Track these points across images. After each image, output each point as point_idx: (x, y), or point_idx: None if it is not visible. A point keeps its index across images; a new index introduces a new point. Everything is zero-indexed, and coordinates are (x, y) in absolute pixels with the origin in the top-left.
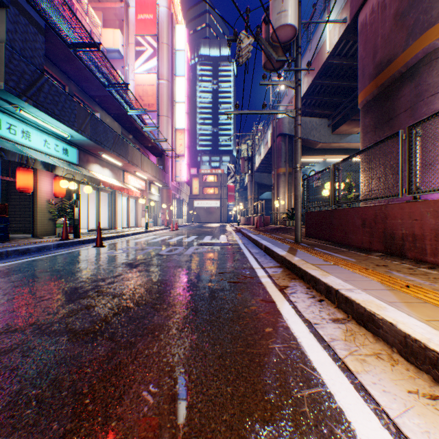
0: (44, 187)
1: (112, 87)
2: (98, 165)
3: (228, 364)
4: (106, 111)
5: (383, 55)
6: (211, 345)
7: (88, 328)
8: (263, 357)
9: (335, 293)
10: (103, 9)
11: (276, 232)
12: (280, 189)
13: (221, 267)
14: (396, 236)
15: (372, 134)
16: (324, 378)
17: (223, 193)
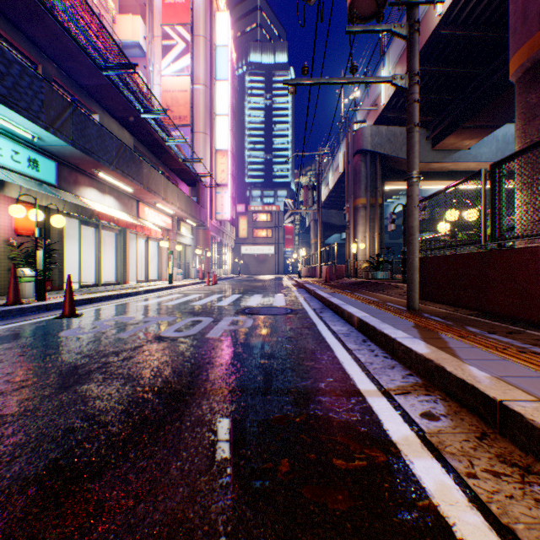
0: None
1: (111, 69)
2: (95, 190)
3: None
4: (110, 113)
5: None
6: None
7: None
8: None
9: None
10: None
11: (359, 288)
12: (359, 228)
13: (280, 386)
14: None
15: None
16: None
17: (279, 236)
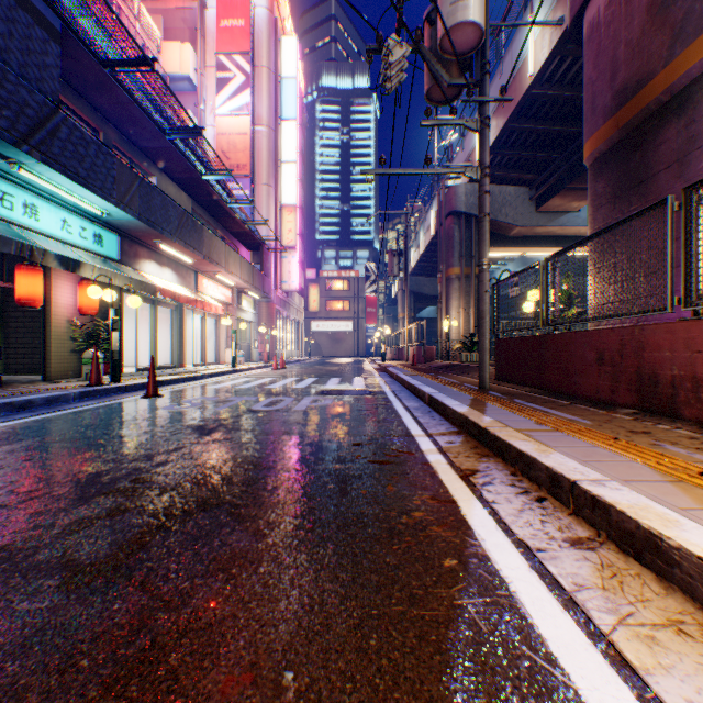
0: (62, 298)
1: (175, 133)
2: (153, 262)
3: (375, 648)
4: (167, 174)
5: (629, 74)
6: (340, 599)
7: (103, 558)
8: (445, 628)
9: (569, 487)
10: (164, 12)
11: (446, 372)
12: (452, 302)
13: (357, 433)
14: (660, 381)
15: (610, 209)
16: (580, 685)
17: (359, 308)
